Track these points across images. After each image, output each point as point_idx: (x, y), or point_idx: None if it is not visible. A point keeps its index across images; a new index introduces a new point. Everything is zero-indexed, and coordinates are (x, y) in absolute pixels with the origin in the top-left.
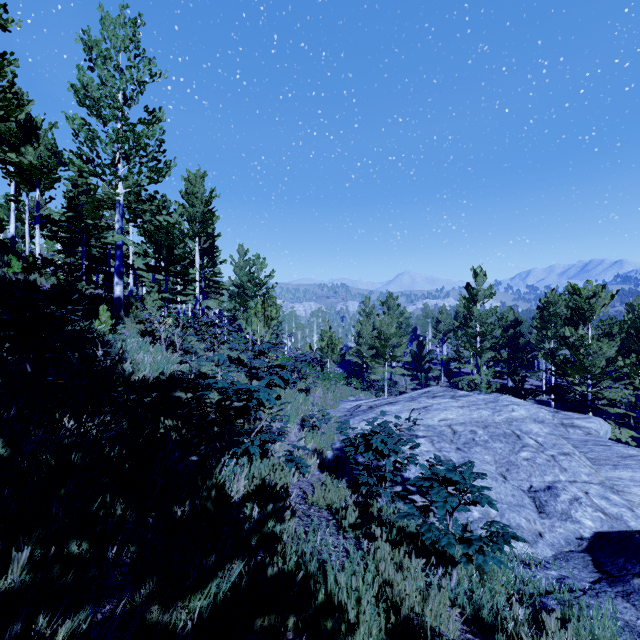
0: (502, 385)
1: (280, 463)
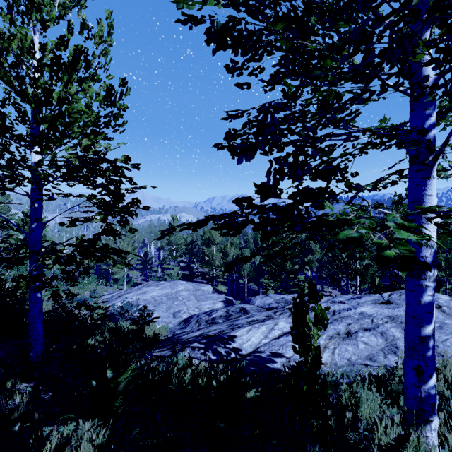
0: (184, 274)
1: None
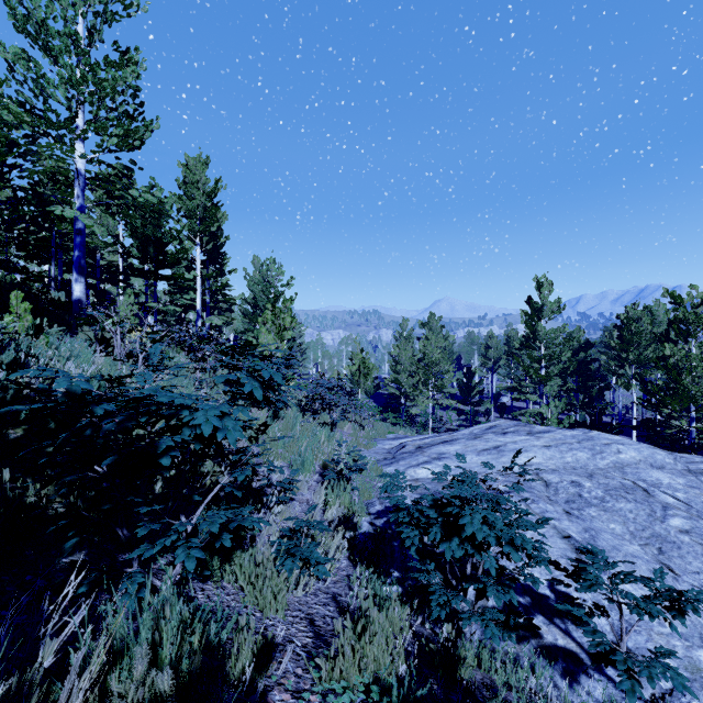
0: (575, 420)
1: (269, 560)
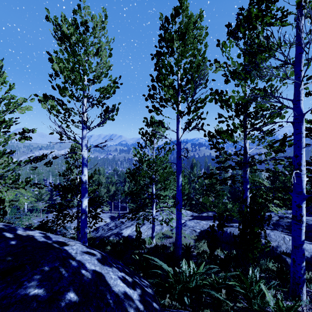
0: None
1: None
